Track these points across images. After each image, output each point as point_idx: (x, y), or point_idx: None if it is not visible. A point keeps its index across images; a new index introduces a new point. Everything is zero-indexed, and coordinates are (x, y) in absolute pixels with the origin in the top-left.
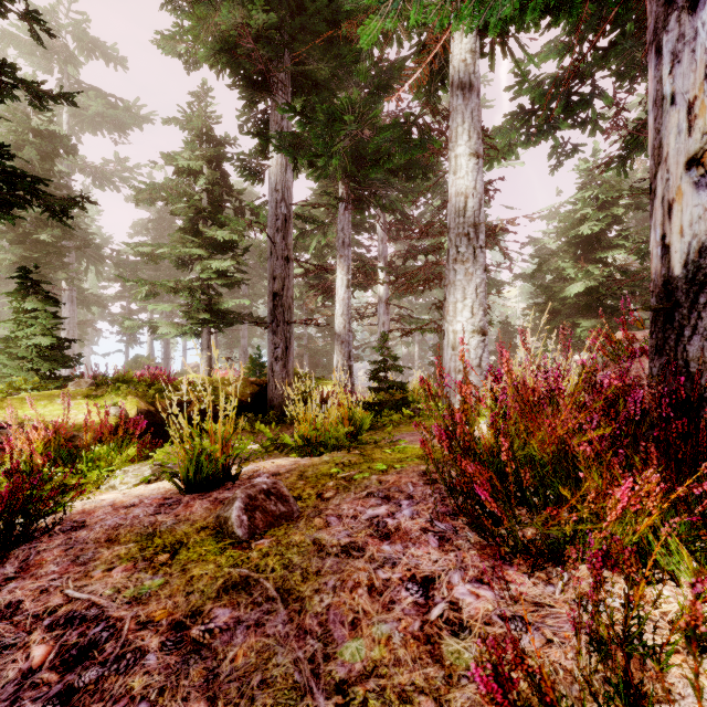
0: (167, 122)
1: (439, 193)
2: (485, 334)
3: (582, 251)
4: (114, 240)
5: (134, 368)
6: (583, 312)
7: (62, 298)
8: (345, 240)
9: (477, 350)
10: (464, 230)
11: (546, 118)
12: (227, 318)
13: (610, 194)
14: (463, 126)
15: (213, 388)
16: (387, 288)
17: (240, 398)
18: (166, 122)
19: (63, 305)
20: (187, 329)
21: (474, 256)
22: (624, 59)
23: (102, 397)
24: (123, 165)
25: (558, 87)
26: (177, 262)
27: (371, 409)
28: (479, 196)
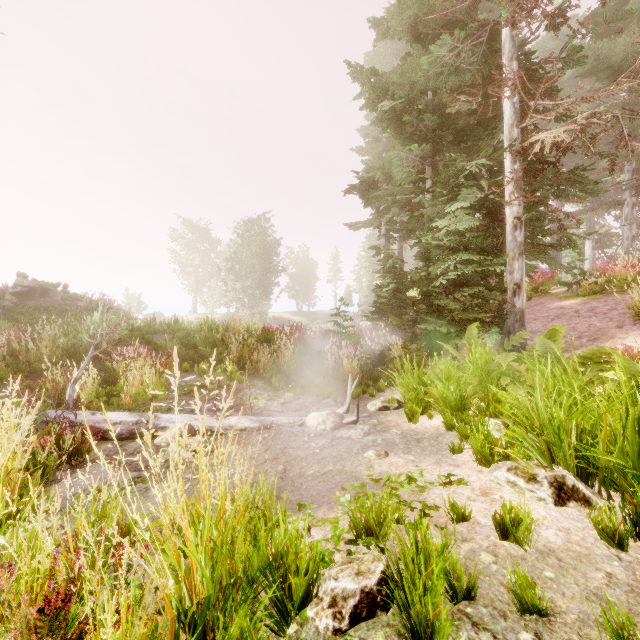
0: None
1: None
2: None
3: None
4: None
5: None
6: None
7: None
8: (590, 226)
9: None
10: None
11: None
12: None
13: None
14: None
15: None
16: None
17: None
18: None
19: None
20: None
21: None
22: None
23: None
24: None
25: None
26: None
27: None
28: None
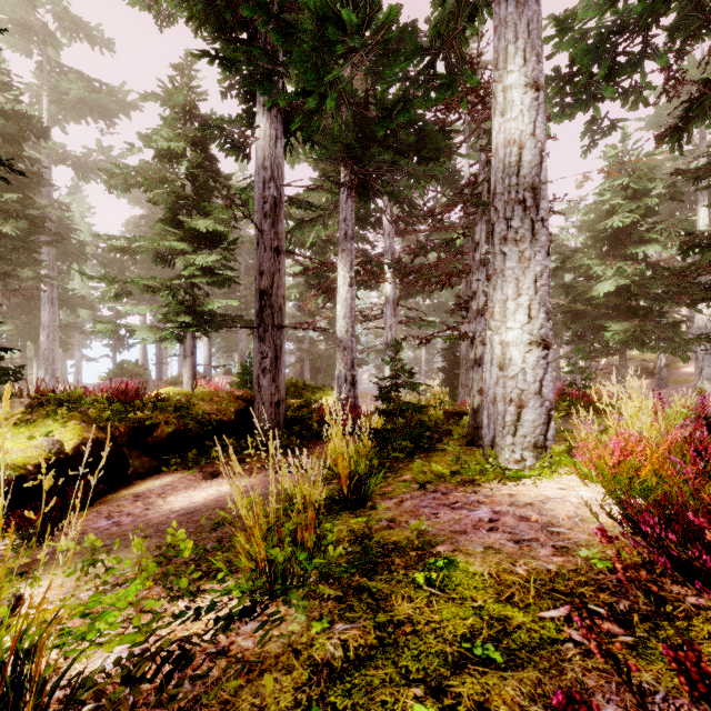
0: (145, 97)
1: (450, 185)
2: (548, 346)
3: (609, 247)
4: (105, 238)
5: (119, 375)
6: (611, 313)
7: (41, 299)
8: (347, 232)
9: (536, 370)
10: (518, 195)
11: (585, 84)
12: (214, 321)
13: (642, 183)
14: (515, 44)
15: (187, 406)
16: (394, 288)
17: (221, 417)
18: (143, 97)
19: (42, 307)
20: (167, 334)
21: (532, 233)
22: (686, 6)
23: (35, 423)
24: (106, 154)
25: (604, 42)
26: (156, 257)
27: (380, 439)
28: (540, 145)
